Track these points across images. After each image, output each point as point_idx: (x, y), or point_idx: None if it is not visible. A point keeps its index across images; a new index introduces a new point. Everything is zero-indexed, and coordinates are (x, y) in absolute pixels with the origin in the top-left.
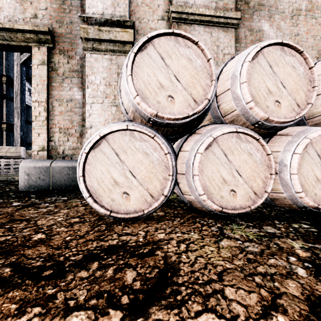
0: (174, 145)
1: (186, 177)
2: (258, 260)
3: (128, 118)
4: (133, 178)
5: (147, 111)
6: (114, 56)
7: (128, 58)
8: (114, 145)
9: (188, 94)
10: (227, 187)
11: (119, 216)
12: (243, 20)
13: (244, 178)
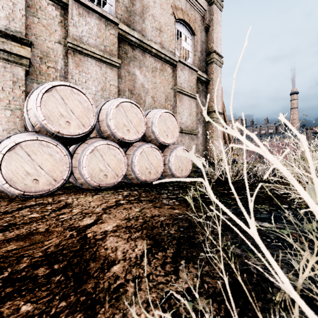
0: (70, 148)
1: (78, 168)
2: (107, 197)
3: (33, 129)
4: (42, 170)
5: (52, 129)
6: (9, 65)
7: (37, 95)
8: (27, 149)
9: (79, 121)
10: (103, 173)
11: (31, 194)
12: (123, 64)
13: (112, 168)
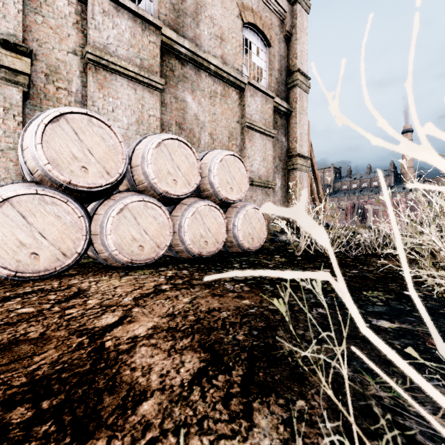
0: (89, 206)
1: (100, 237)
2: (143, 280)
3: (32, 178)
4: (44, 239)
5: (59, 178)
6: None
7: (37, 126)
8: (20, 208)
9: (102, 167)
10: (137, 243)
11: (27, 275)
12: (168, 86)
13: (150, 236)
